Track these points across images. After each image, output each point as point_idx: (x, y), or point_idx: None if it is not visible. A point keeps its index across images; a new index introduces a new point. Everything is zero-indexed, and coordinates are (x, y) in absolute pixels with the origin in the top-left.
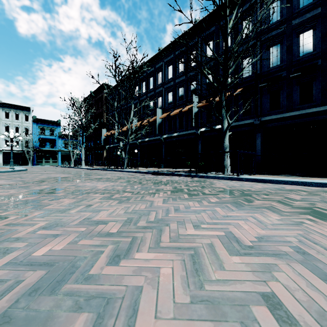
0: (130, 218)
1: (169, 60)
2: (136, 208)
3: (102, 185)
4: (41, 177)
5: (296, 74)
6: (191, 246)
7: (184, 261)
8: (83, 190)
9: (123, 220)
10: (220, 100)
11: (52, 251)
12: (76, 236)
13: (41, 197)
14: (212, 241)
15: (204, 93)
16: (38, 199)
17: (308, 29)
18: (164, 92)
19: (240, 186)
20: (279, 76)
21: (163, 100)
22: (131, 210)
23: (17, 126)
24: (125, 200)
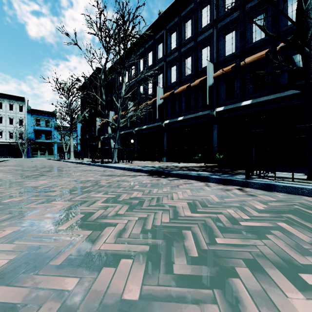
0: None
1: (172, 25)
2: None
3: None
4: None
5: None
6: None
7: None
8: None
9: None
10: None
11: None
12: None
13: None
14: None
15: (222, 60)
16: None
17: None
18: (166, 67)
19: None
20: None
21: (164, 77)
22: None
23: (10, 117)
24: None
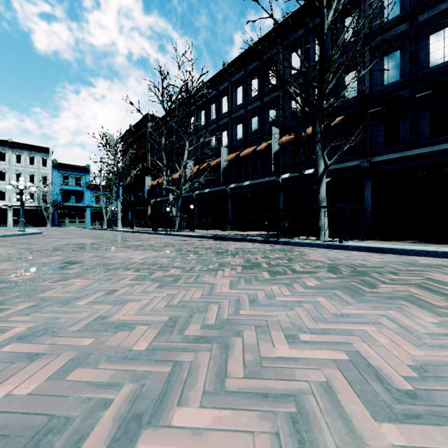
0: (174, 318)
1: (238, 79)
2: (186, 297)
3: (140, 256)
4: (56, 243)
5: (425, 93)
6: (288, 388)
7: (278, 437)
8: (109, 264)
9: (161, 323)
10: (315, 131)
11: (12, 397)
12: (70, 358)
13: (42, 276)
14: (327, 376)
15: (288, 124)
16: (37, 279)
17: (443, 27)
18: (231, 124)
19: (347, 259)
20: (398, 97)
21: (229, 135)
22: (178, 301)
23: (31, 173)
24: (170, 281)
